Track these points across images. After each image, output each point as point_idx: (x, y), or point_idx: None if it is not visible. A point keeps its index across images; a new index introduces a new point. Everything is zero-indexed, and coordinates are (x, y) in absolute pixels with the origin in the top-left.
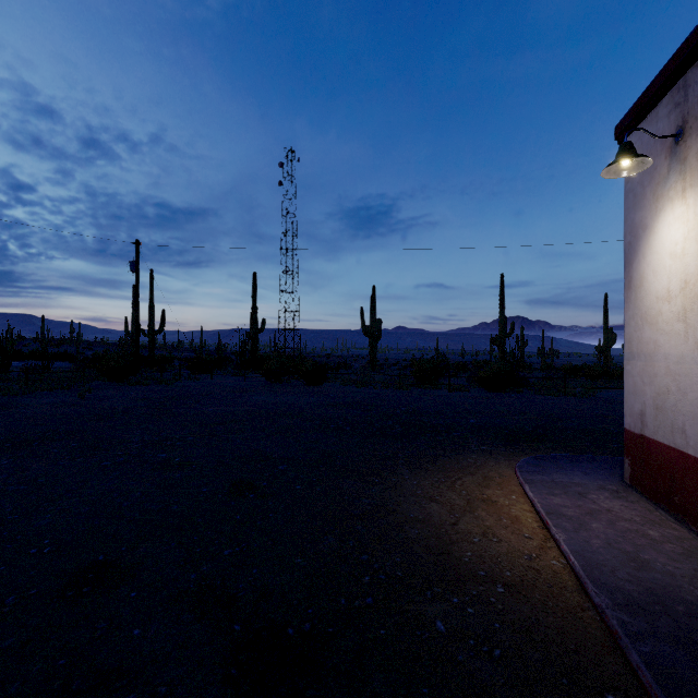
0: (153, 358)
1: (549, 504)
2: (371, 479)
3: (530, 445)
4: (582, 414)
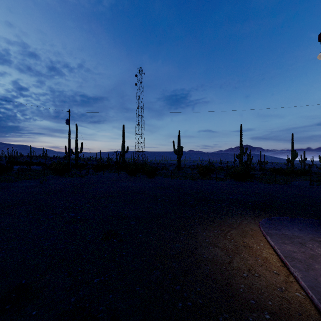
0: (77, 164)
1: (284, 250)
2: (180, 231)
3: (264, 211)
4: (288, 194)
